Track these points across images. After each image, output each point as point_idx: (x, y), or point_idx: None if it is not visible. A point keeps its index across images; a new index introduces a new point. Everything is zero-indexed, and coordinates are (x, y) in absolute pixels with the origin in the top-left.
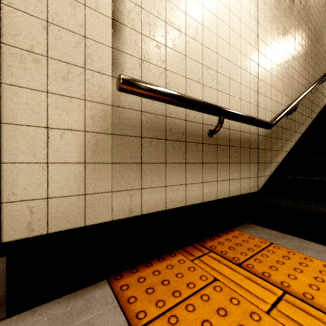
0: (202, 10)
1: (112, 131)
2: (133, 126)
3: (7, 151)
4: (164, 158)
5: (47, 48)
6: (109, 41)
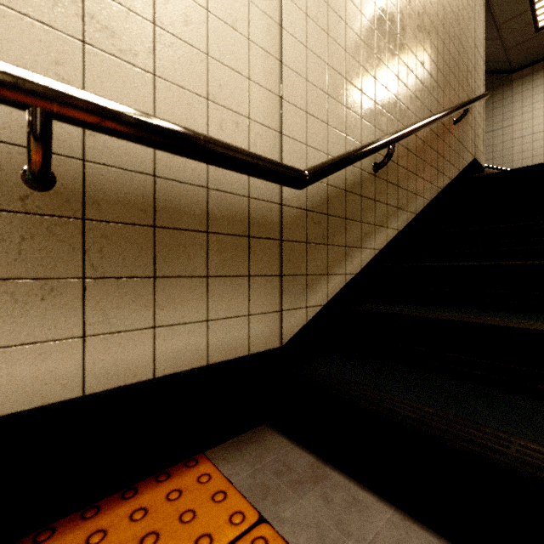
0: None
1: None
2: None
3: None
4: None
5: None
6: None
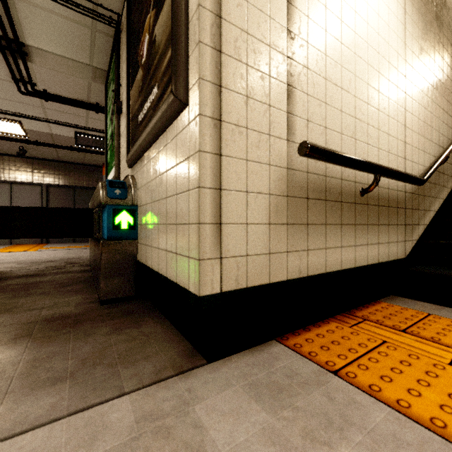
0: (355, 59)
1: (287, 193)
2: (301, 188)
3: (224, 213)
4: (324, 219)
5: (246, 120)
6: (285, 106)
